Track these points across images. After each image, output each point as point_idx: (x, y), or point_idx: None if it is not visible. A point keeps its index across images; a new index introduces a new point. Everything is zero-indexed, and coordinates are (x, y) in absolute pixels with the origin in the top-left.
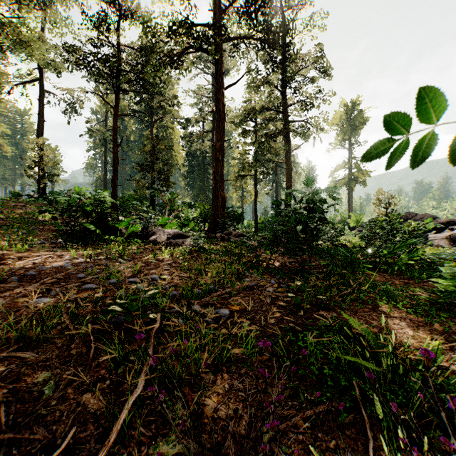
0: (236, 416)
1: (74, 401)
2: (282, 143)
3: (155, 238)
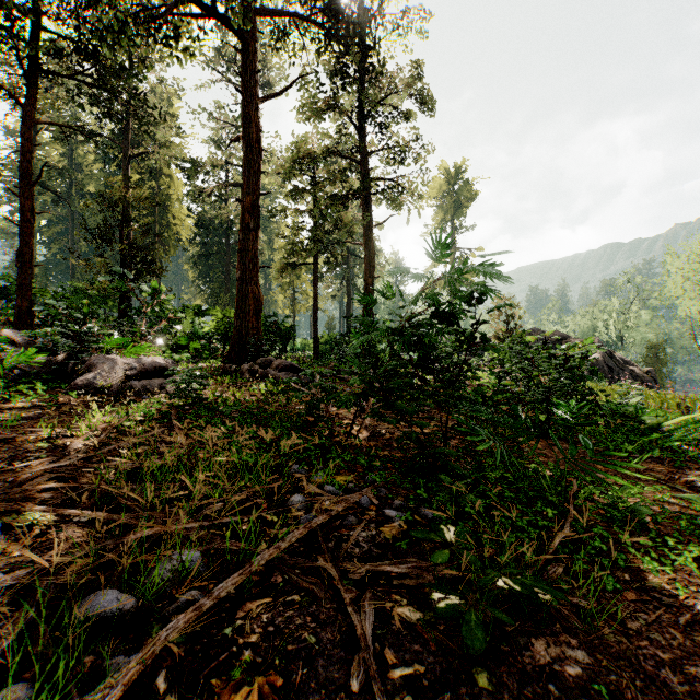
0: None
1: None
2: (357, 218)
3: (91, 378)
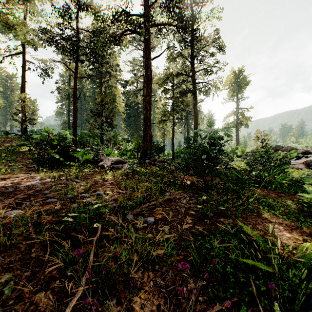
0: (159, 311)
1: (28, 300)
2: (191, 98)
3: (102, 163)
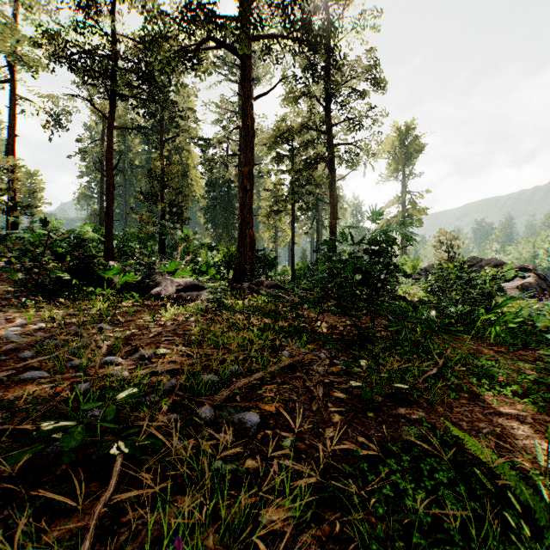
0: None
1: None
2: (324, 172)
3: (159, 290)
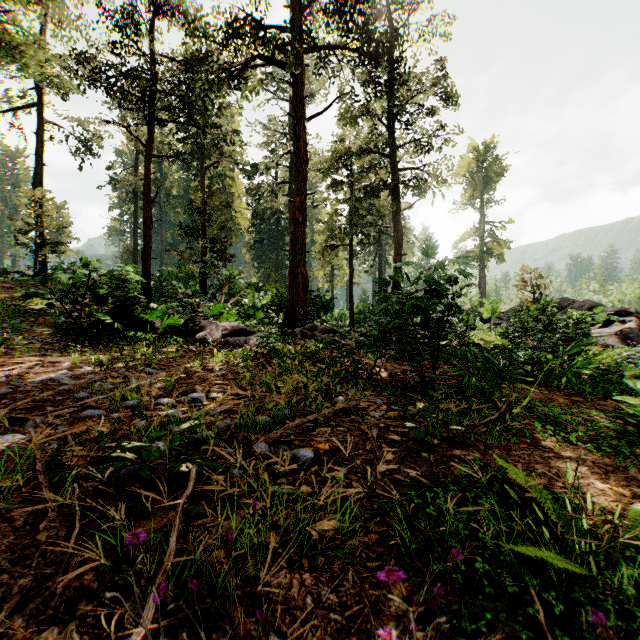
0: None
1: None
2: (388, 201)
3: (204, 335)
